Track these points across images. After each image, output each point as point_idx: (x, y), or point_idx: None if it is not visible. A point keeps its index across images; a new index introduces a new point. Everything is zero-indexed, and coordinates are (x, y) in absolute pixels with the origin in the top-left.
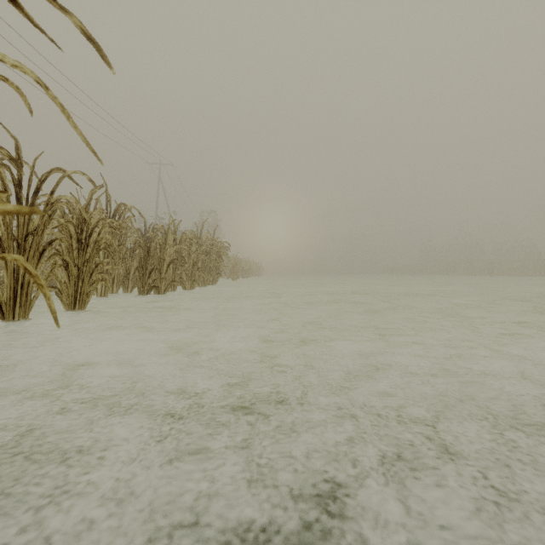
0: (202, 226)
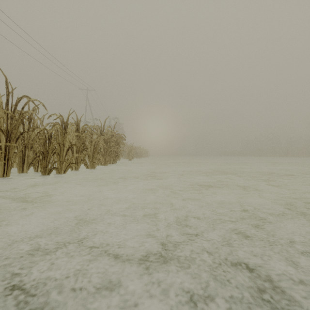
0: (104, 122)
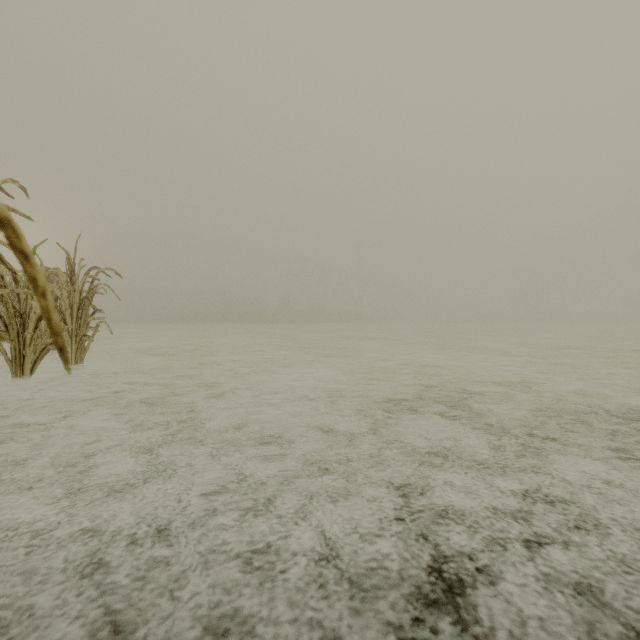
0: None
